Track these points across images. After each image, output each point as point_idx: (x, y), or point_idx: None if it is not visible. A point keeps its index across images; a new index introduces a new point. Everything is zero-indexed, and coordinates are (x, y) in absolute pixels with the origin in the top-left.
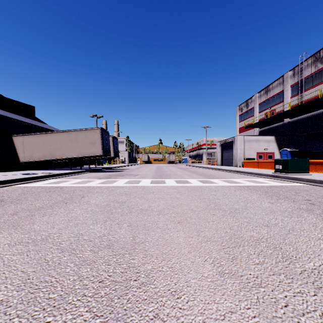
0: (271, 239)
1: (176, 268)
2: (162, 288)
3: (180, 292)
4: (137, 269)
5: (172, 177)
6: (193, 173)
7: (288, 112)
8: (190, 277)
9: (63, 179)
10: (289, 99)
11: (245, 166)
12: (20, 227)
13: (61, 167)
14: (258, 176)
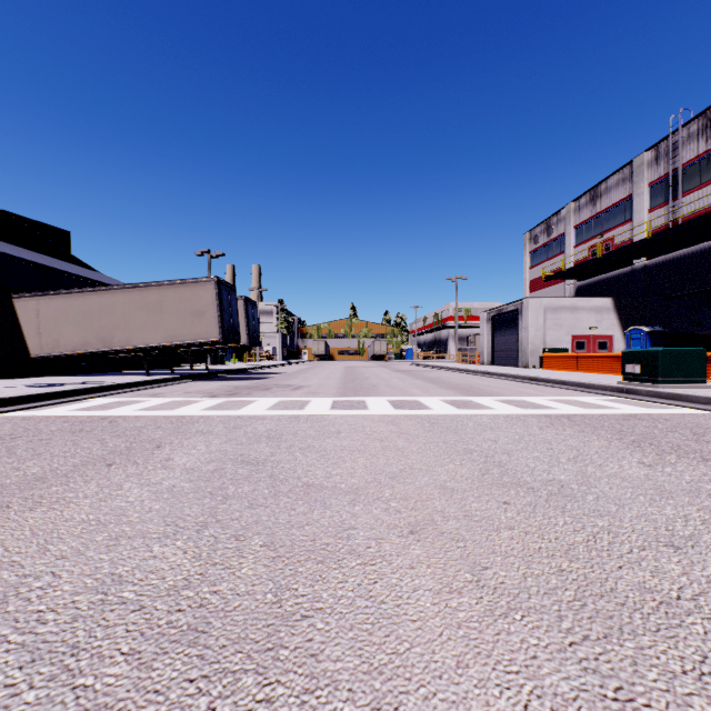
0: None
1: None
2: None
3: None
4: None
5: (383, 392)
6: (429, 384)
7: (645, 243)
8: None
9: (124, 399)
10: (647, 215)
11: (546, 366)
12: None
13: (130, 368)
14: (584, 390)
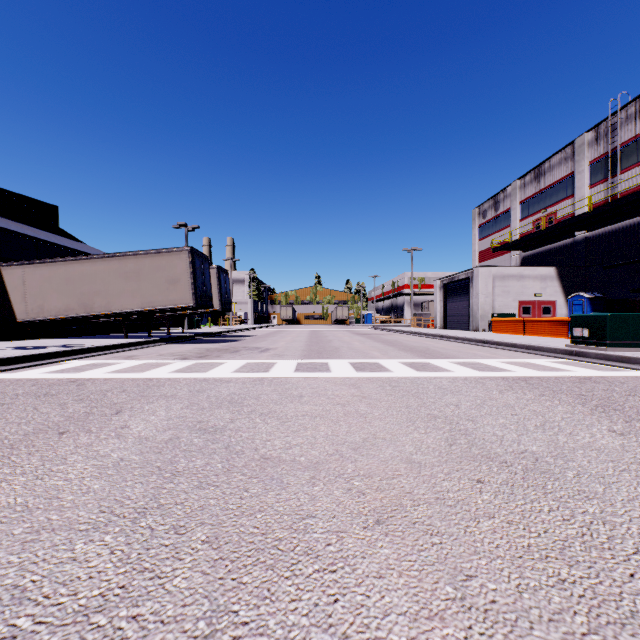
0: None
1: None
2: None
3: None
4: None
5: (345, 355)
6: (388, 346)
7: (587, 216)
8: None
9: (99, 361)
10: (588, 191)
11: (495, 330)
12: None
13: (113, 331)
14: (534, 352)
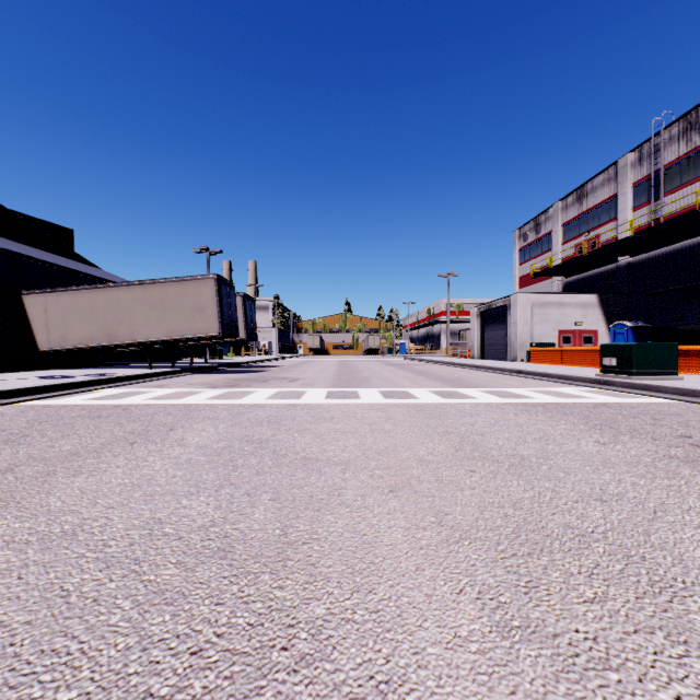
0: (616, 535)
1: (388, 613)
2: (353, 674)
3: (400, 684)
4: (289, 617)
5: (375, 384)
6: (419, 376)
7: (628, 241)
8: (425, 639)
9: (132, 390)
10: (631, 214)
11: (533, 360)
12: (17, 504)
13: (131, 362)
14: (565, 382)
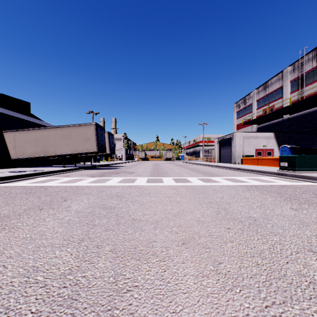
0: None
1: None
2: None
3: None
4: None
5: (170, 175)
6: (191, 171)
7: (288, 107)
8: None
9: (52, 178)
10: (289, 95)
11: (244, 163)
12: None
13: (57, 164)
14: (262, 174)
